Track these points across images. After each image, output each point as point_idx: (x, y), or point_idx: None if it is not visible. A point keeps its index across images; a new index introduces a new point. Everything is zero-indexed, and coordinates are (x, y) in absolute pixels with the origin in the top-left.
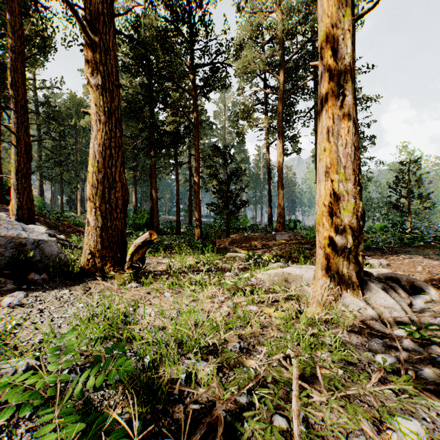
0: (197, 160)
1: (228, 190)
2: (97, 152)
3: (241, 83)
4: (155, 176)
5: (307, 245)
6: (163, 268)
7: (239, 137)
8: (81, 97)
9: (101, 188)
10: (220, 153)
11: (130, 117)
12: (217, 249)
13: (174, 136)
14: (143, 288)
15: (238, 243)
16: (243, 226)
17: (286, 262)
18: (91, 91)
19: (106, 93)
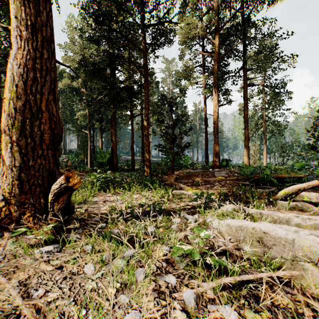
0: (147, 107)
1: (173, 133)
2: (17, 75)
3: (183, 50)
4: (114, 124)
5: (246, 182)
6: (107, 209)
7: (181, 92)
8: (63, 68)
9: (20, 118)
10: (166, 102)
11: (94, 76)
12: (164, 185)
13: (129, 92)
14: (57, 255)
15: (182, 179)
16: (185, 164)
17: (233, 201)
18: (11, 0)
19: (30, 4)
